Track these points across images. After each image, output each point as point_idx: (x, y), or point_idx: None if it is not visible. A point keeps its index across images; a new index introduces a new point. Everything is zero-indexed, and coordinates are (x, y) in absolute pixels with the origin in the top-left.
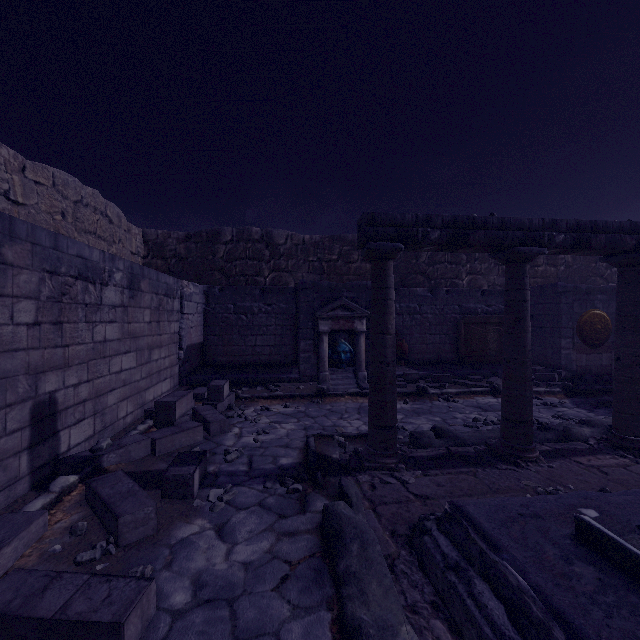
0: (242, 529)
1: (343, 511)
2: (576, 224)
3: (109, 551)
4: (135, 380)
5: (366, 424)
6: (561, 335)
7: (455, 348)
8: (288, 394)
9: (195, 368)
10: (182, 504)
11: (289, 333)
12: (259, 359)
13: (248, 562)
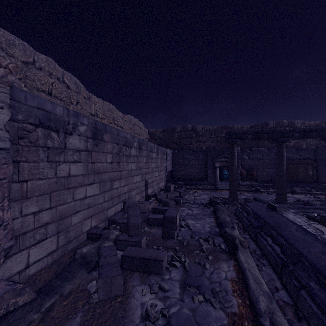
0: (194, 209)
1: (218, 206)
2: (303, 129)
3: None
4: (157, 180)
5: None
6: None
7: None
8: (203, 188)
9: (169, 179)
10: (179, 205)
11: (203, 167)
12: (192, 177)
13: (196, 213)
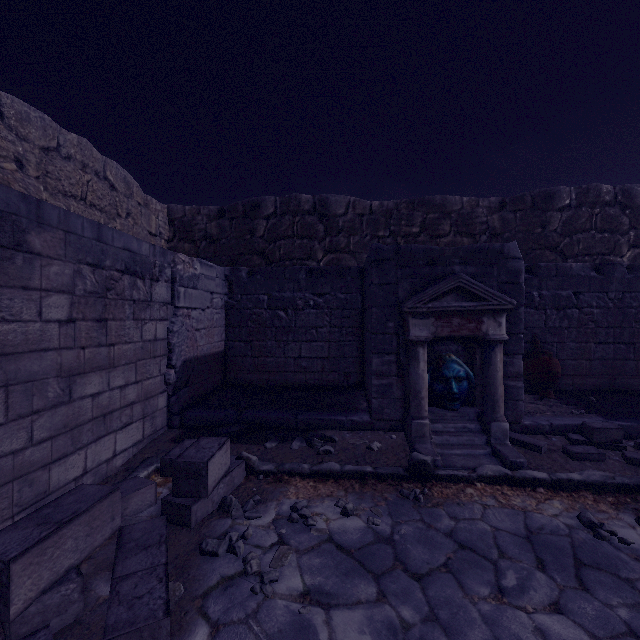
0: None
1: None
2: None
3: None
4: (0, 453)
5: None
6: None
7: None
8: (350, 470)
9: (206, 392)
10: None
11: (351, 339)
12: (305, 378)
13: None
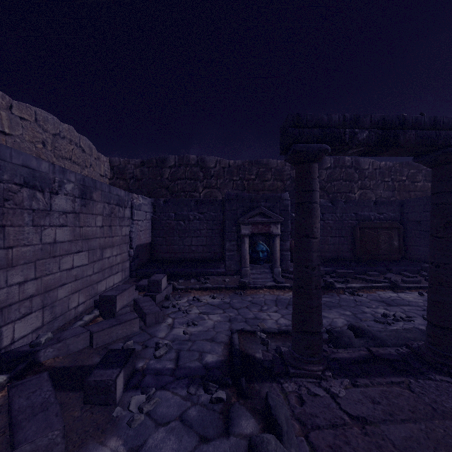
0: None
1: None
2: None
3: None
4: (87, 275)
5: (284, 317)
6: None
7: (352, 248)
8: (216, 286)
9: (144, 263)
10: (102, 413)
11: (217, 235)
12: (194, 256)
13: None
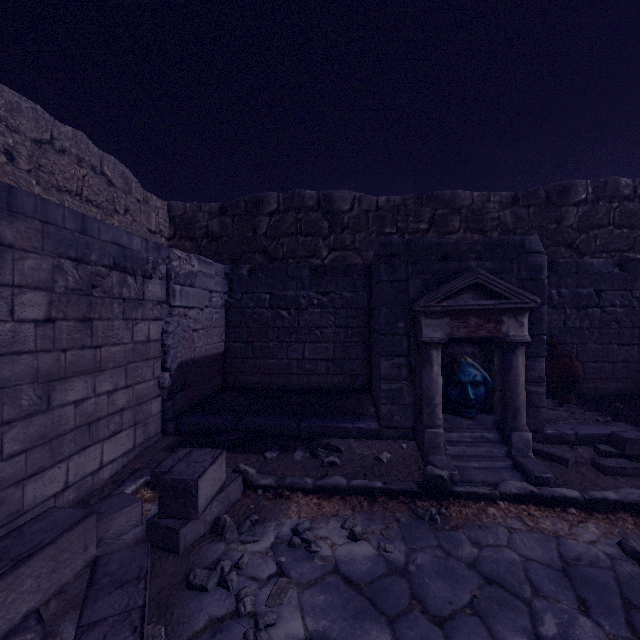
0: None
1: None
2: None
3: None
4: None
5: None
6: None
7: None
8: (358, 485)
9: (205, 396)
10: None
11: (357, 340)
12: (309, 381)
13: None
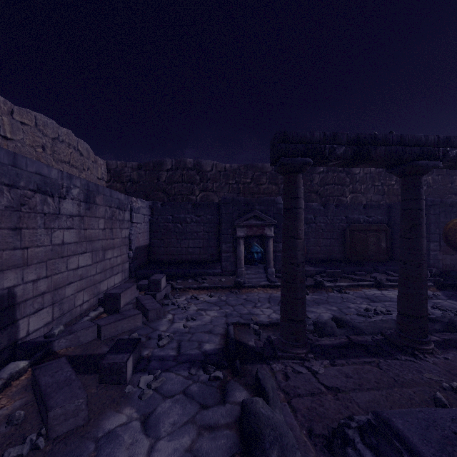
0: (166, 421)
1: (261, 410)
2: None
3: (37, 445)
4: (91, 275)
5: (275, 312)
6: (430, 239)
7: (342, 249)
8: (212, 286)
9: (142, 264)
10: (115, 390)
11: (214, 238)
12: (191, 257)
13: None
